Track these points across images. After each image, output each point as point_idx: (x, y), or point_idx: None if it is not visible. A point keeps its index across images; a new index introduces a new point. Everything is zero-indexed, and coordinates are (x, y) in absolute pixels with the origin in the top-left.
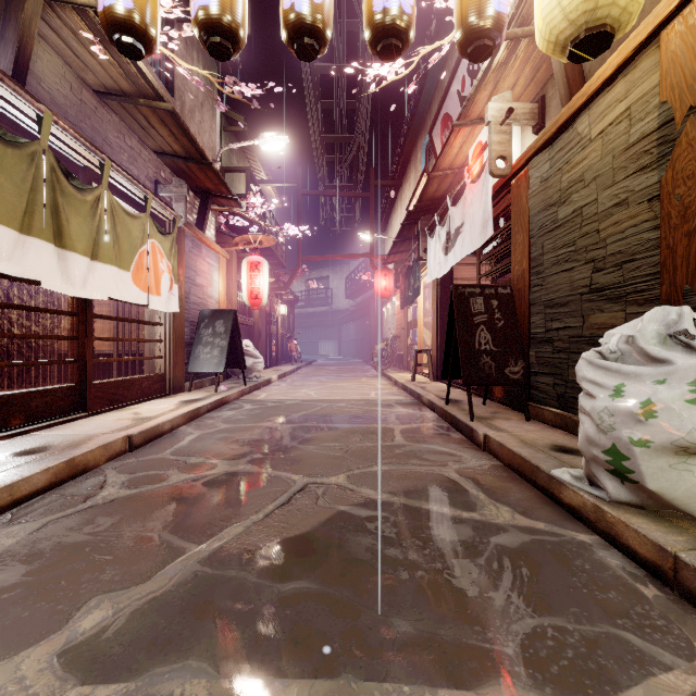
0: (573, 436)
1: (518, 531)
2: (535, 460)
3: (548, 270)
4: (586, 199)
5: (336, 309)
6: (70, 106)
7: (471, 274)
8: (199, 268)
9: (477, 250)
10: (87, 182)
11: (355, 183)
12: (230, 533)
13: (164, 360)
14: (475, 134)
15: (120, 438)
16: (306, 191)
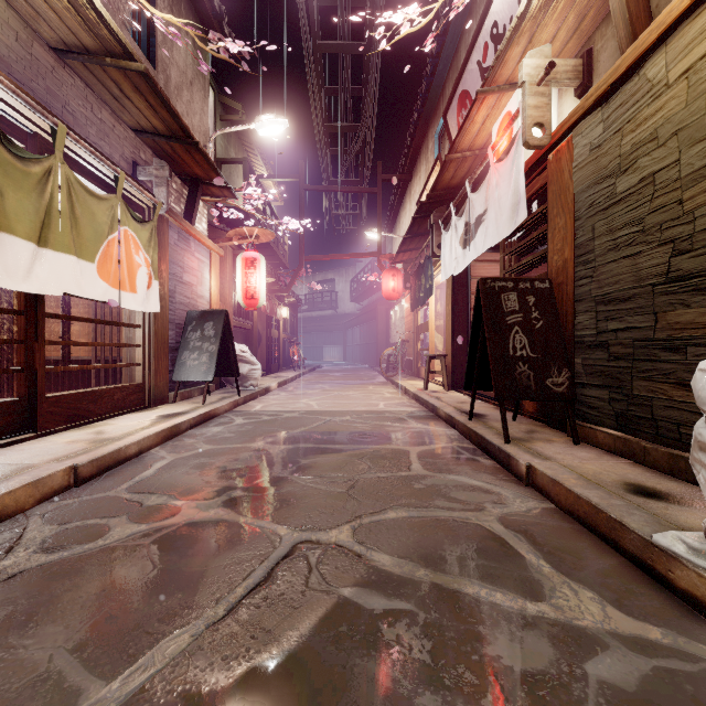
0: (645, 468)
1: (624, 647)
2: (614, 511)
3: (601, 257)
4: (661, 162)
5: (341, 313)
6: (15, 59)
7: (489, 272)
8: (187, 263)
9: (502, 242)
10: (37, 152)
11: (361, 177)
12: (164, 651)
13: (143, 367)
14: (501, 105)
15: (59, 471)
16: (309, 187)
